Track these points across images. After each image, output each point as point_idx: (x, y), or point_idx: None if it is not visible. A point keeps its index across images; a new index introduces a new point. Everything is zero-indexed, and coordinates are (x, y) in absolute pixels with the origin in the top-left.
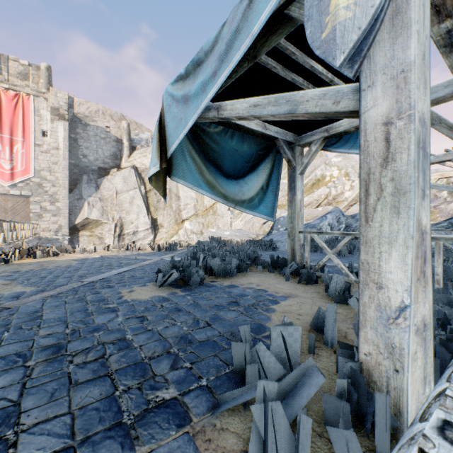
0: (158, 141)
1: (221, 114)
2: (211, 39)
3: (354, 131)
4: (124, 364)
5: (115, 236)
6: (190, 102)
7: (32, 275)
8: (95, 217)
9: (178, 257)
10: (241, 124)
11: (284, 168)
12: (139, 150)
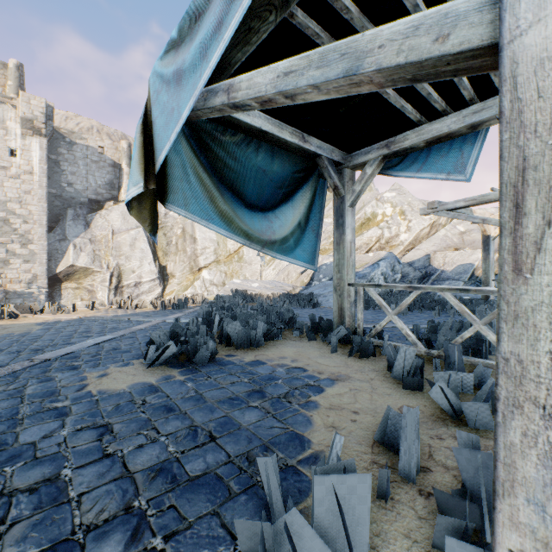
0: (142, 147)
1: (234, 97)
2: None
3: (423, 147)
4: (30, 548)
5: (111, 288)
6: (185, 80)
7: None
8: (84, 264)
9: (186, 319)
10: (270, 132)
11: (326, 204)
12: None
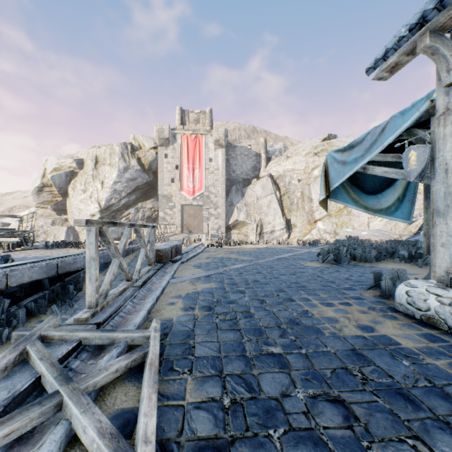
0: (324, 181)
1: (366, 171)
2: (360, 138)
3: None
4: (324, 280)
5: (257, 234)
6: (347, 165)
7: (243, 253)
8: (242, 219)
9: None
10: (379, 160)
11: None
12: (274, 160)
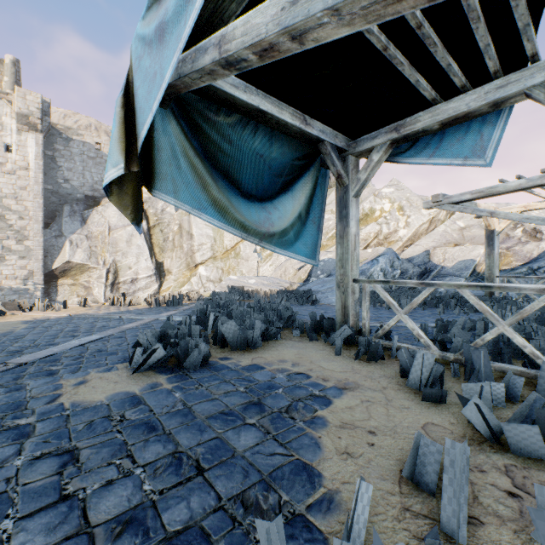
0: (123, 123)
1: (226, 50)
2: None
3: (437, 129)
4: None
5: (107, 284)
6: (168, 34)
7: None
8: (80, 260)
9: (180, 317)
10: (268, 112)
11: None
12: None
